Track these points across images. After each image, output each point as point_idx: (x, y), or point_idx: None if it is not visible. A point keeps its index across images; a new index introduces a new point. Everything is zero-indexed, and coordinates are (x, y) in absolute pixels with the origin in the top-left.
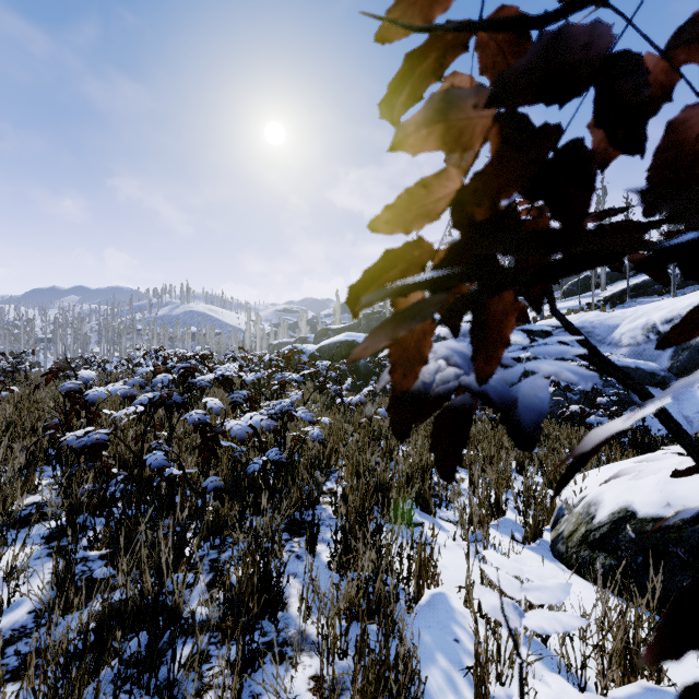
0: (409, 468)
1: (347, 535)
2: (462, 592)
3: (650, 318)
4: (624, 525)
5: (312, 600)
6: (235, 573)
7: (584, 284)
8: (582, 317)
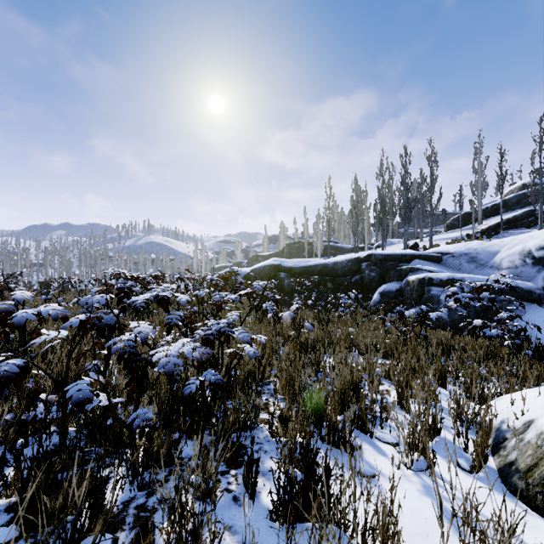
0: (341, 383)
1: (293, 484)
2: None
3: (526, 245)
4: None
5: None
6: None
7: (464, 219)
8: (467, 245)
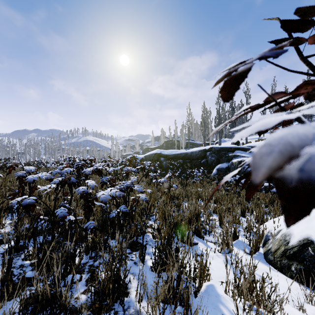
0: (189, 214)
1: (161, 253)
2: (222, 284)
3: None
4: (307, 248)
5: (143, 292)
6: (100, 277)
7: None
8: None
